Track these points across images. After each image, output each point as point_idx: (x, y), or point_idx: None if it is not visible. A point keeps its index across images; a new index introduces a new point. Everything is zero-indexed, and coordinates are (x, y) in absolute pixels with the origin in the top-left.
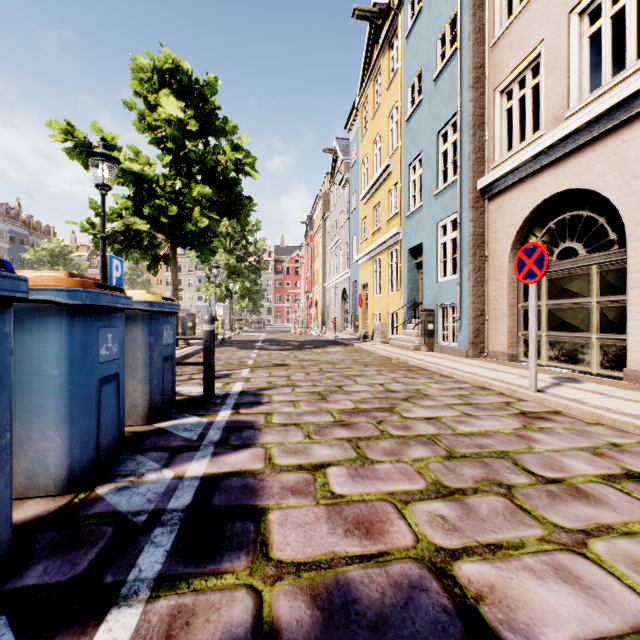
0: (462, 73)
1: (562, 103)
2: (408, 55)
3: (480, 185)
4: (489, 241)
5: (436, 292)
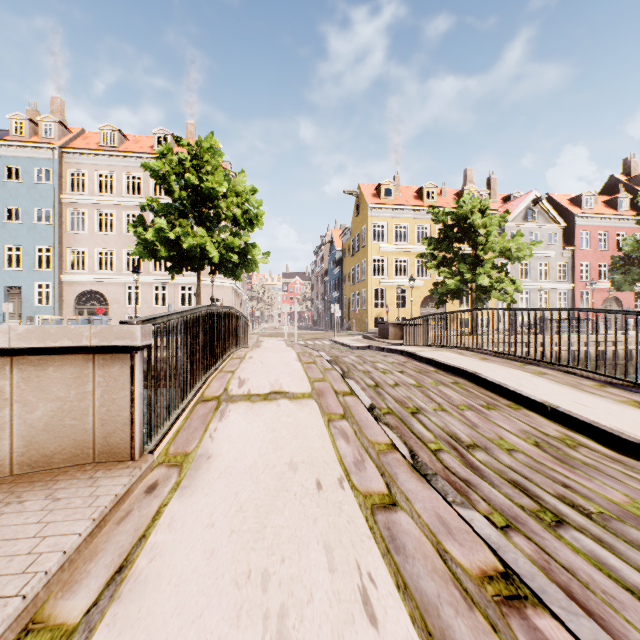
0: (55, 236)
1: (94, 269)
2: (6, 191)
3: (63, 277)
4: (65, 295)
5: (36, 310)
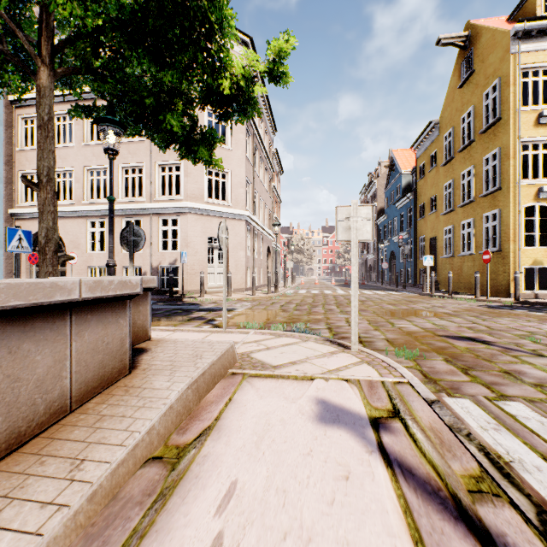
0: None
1: None
2: None
3: (11, 212)
4: None
5: None
